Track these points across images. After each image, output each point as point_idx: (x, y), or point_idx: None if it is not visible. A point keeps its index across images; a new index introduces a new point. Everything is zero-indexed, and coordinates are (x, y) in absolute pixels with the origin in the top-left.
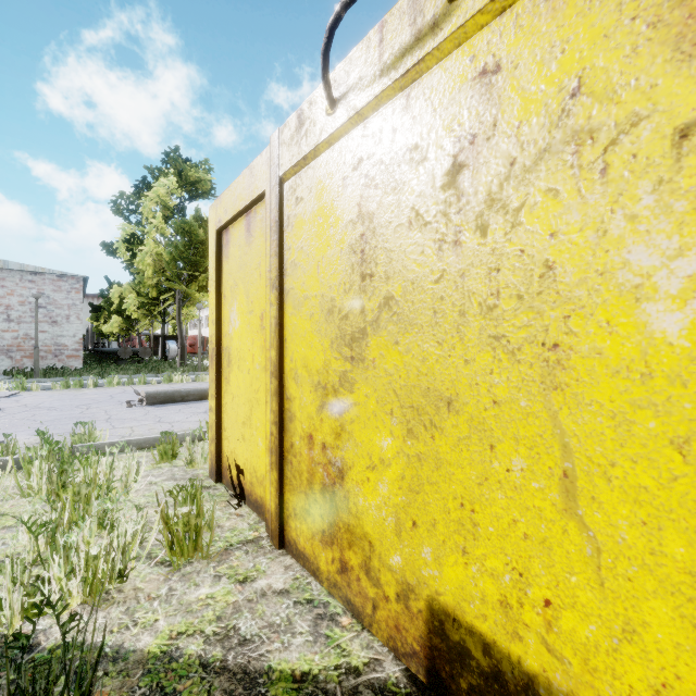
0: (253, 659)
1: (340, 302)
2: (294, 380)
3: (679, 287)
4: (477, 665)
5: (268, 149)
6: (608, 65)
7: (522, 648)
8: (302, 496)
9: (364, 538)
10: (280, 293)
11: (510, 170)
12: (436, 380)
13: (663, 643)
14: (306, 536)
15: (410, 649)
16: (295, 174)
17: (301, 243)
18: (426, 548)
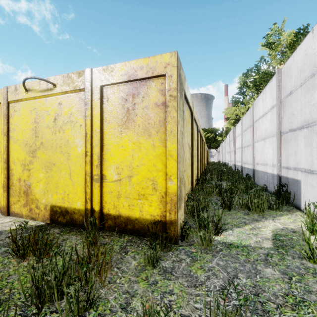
0: (0, 230)
1: (29, 142)
2: (13, 163)
3: (80, 145)
4: (59, 212)
5: (2, 89)
6: (74, 112)
7: (65, 204)
8: (17, 197)
9: (36, 199)
10: (8, 137)
11: (63, 123)
12: (52, 160)
13: (79, 192)
14: (18, 208)
15: (47, 218)
16: (14, 102)
17: (16, 123)
18: (50, 195)
